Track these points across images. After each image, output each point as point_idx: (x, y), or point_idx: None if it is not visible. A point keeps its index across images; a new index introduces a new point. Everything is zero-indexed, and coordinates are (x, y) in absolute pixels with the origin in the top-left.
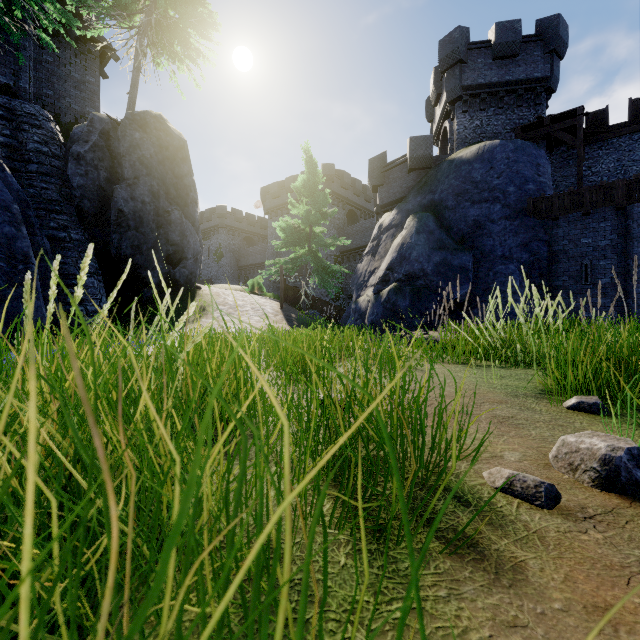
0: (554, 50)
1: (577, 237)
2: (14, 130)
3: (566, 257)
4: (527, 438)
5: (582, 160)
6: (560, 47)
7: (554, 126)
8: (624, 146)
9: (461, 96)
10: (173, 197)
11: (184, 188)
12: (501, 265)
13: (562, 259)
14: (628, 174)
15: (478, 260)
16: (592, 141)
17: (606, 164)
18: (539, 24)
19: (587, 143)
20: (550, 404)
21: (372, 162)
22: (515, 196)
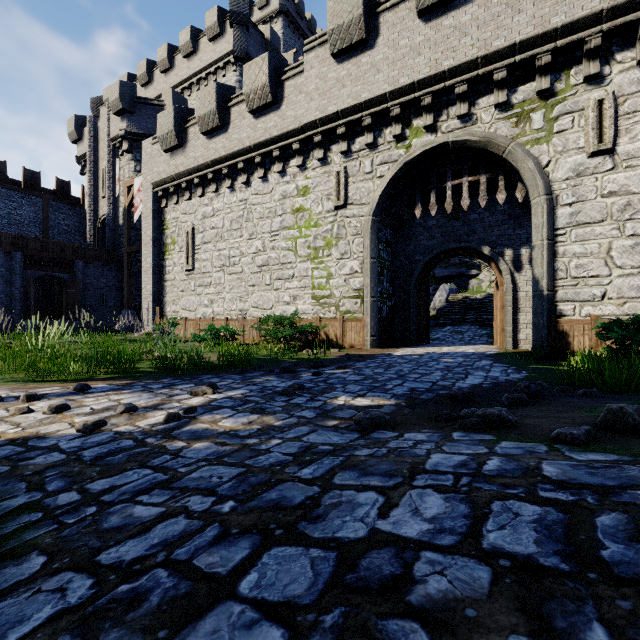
0: None
1: None
2: None
3: None
4: None
5: None
6: None
7: None
8: None
9: None
10: None
11: None
12: None
13: None
14: None
15: None
16: None
17: None
18: None
19: None
20: None
21: None
22: None
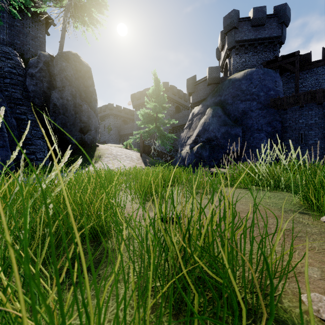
0: (283, 22)
1: (297, 119)
2: None
3: (291, 129)
4: (314, 251)
5: (298, 79)
6: (286, 20)
7: (283, 61)
8: (320, 72)
9: (235, 46)
10: (83, 97)
11: (89, 93)
12: (257, 134)
13: (289, 130)
14: (322, 86)
15: (244, 131)
16: (303, 69)
17: (310, 81)
18: (275, 8)
19: (300, 70)
20: (313, 219)
21: (188, 80)
22: (264, 97)
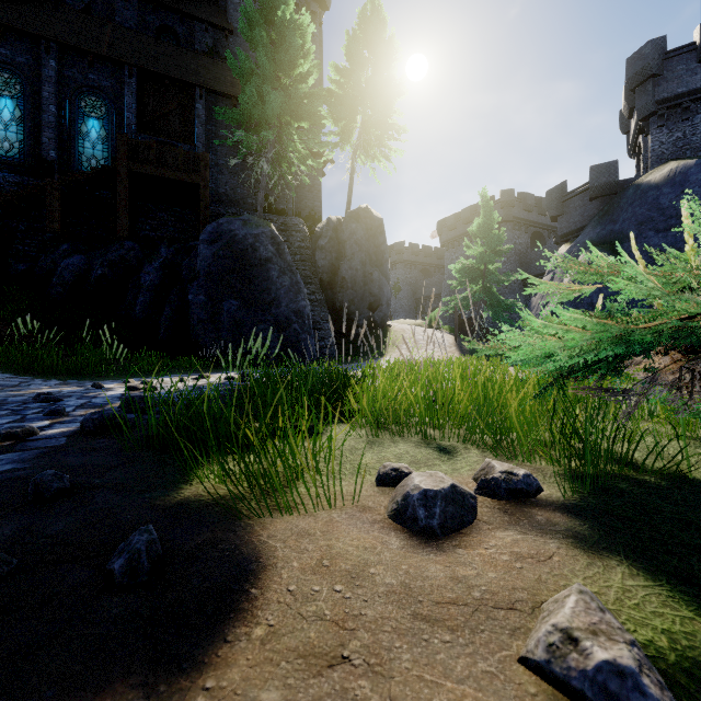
0: None
1: None
2: (288, 236)
3: None
4: None
5: None
6: None
7: None
8: None
9: (655, 111)
10: (374, 262)
11: (381, 253)
12: None
13: None
14: None
15: None
16: None
17: None
18: None
19: None
20: None
21: (550, 194)
22: None
